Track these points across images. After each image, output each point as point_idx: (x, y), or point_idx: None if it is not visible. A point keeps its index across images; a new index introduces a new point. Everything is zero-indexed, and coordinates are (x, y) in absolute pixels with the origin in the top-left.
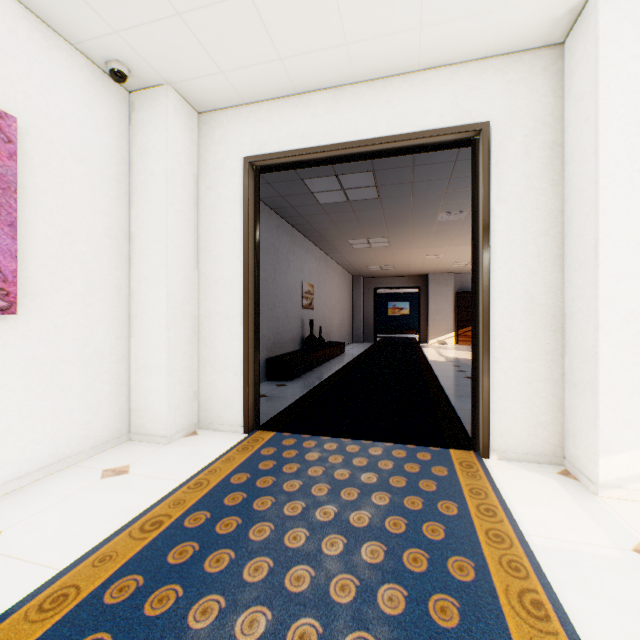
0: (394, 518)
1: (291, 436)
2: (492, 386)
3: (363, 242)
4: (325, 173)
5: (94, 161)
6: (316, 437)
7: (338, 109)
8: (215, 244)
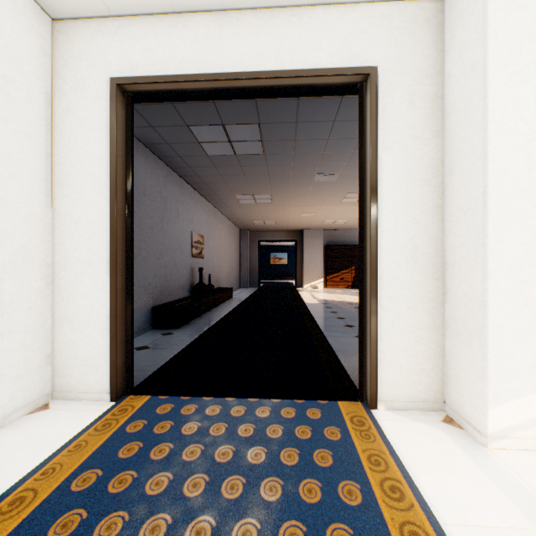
0: (290, 525)
1: (168, 400)
2: (379, 335)
3: (249, 198)
4: (211, 121)
5: None
6: (197, 399)
7: (222, 35)
8: (75, 178)
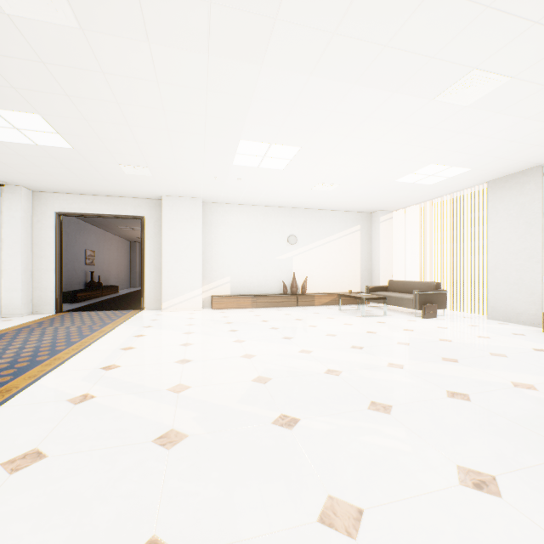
0: (105, 316)
1: (77, 312)
2: (146, 290)
3: (128, 227)
4: None
5: None
6: (88, 311)
7: (96, 202)
8: (42, 243)
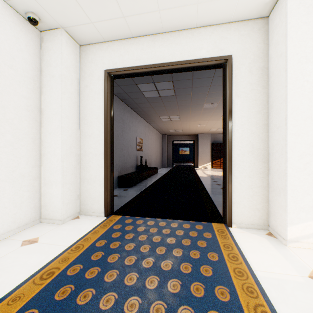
0: (185, 264)
1: (130, 218)
2: (233, 190)
3: (167, 118)
4: (148, 81)
5: (19, 68)
6: (143, 218)
7: (155, 46)
8: (89, 116)
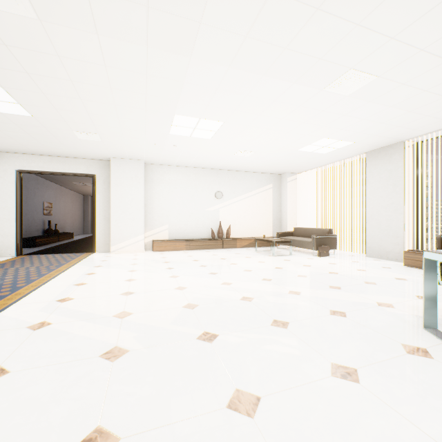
0: (61, 258)
1: (36, 255)
2: (97, 236)
3: (82, 183)
4: None
5: None
6: (45, 254)
7: (53, 162)
8: (4, 196)
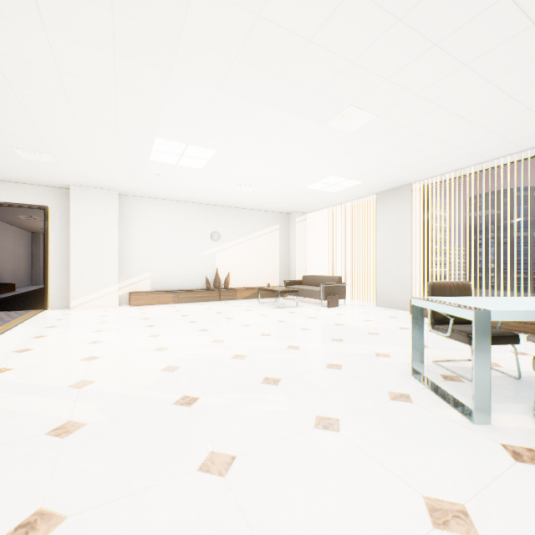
0: None
1: None
2: (50, 287)
3: (28, 217)
4: None
5: None
6: None
7: None
8: None
